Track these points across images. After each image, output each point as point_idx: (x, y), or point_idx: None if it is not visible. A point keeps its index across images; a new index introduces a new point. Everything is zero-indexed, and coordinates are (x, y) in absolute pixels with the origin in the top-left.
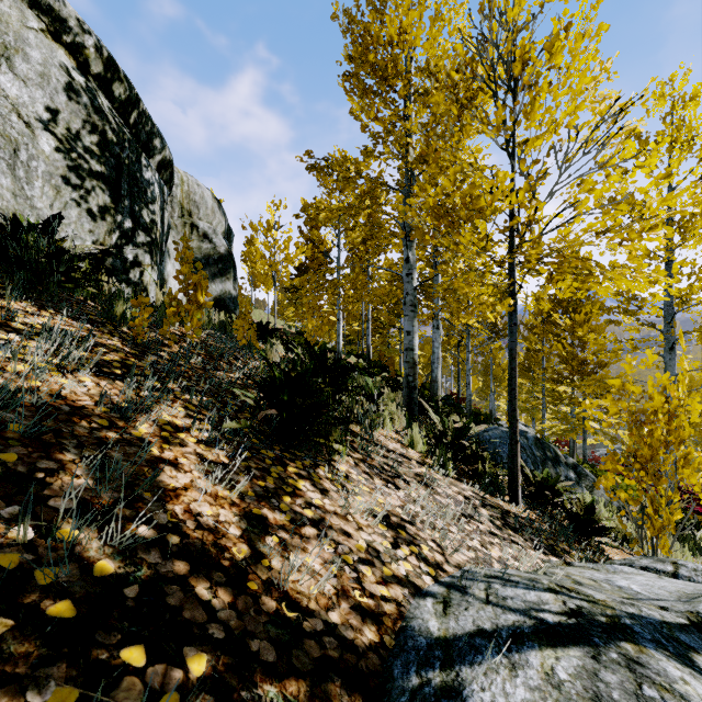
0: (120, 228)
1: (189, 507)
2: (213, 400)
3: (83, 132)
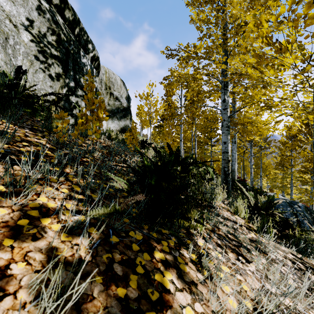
0: (67, 86)
1: None
2: (100, 182)
3: (48, 33)
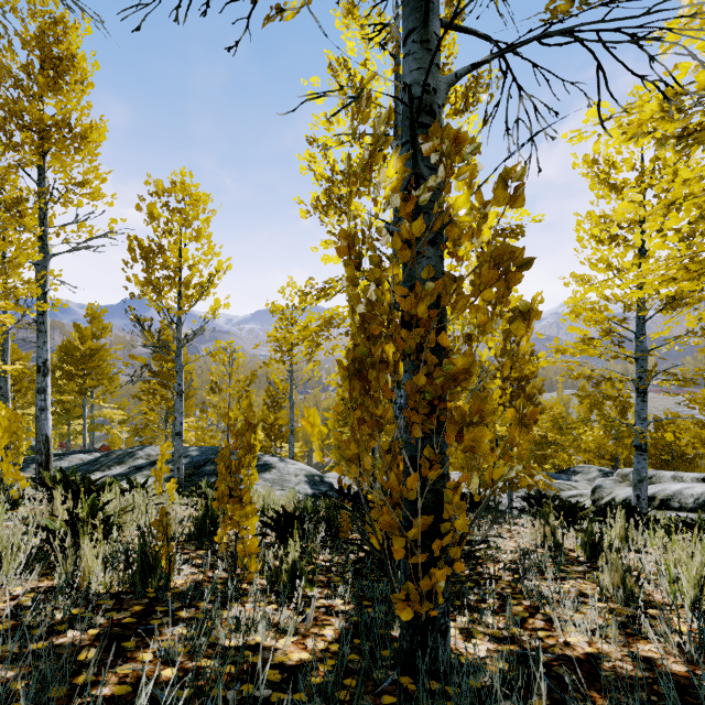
0: None
1: None
2: None
3: None
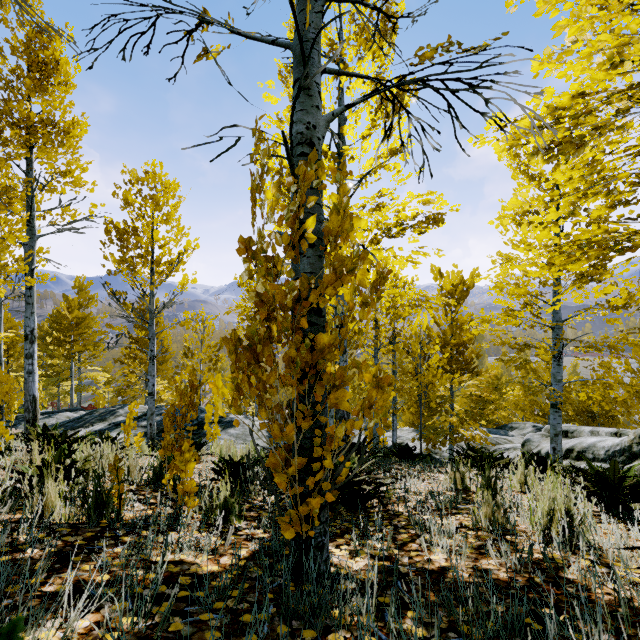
0: None
1: None
2: None
3: None
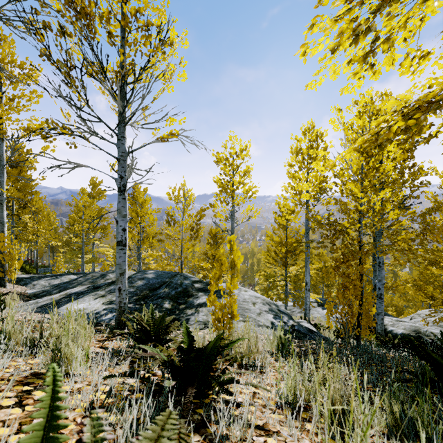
0: None
1: None
2: None
3: None
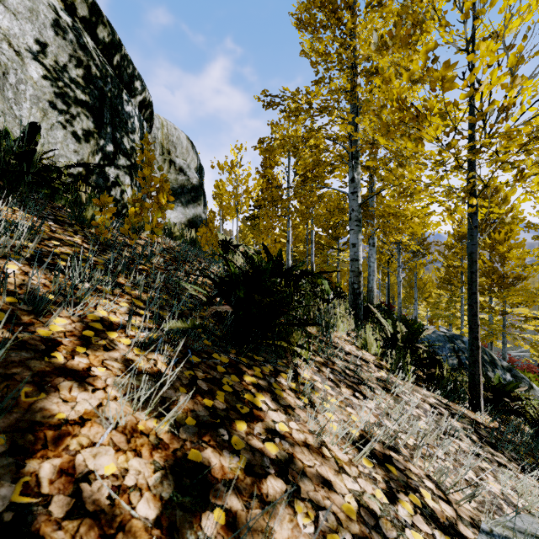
0: (102, 151)
1: (72, 461)
2: (167, 297)
3: (70, 65)
